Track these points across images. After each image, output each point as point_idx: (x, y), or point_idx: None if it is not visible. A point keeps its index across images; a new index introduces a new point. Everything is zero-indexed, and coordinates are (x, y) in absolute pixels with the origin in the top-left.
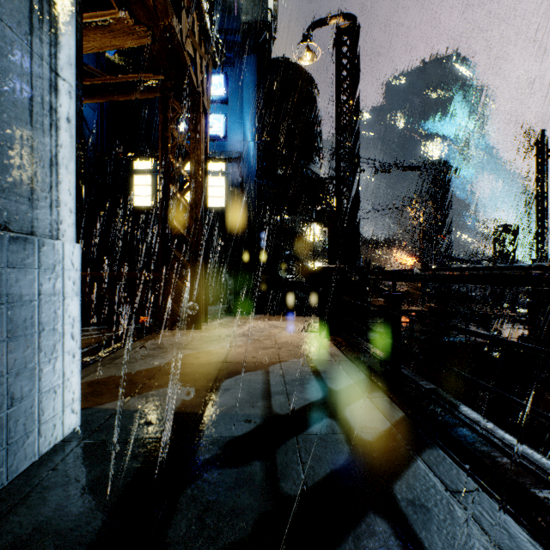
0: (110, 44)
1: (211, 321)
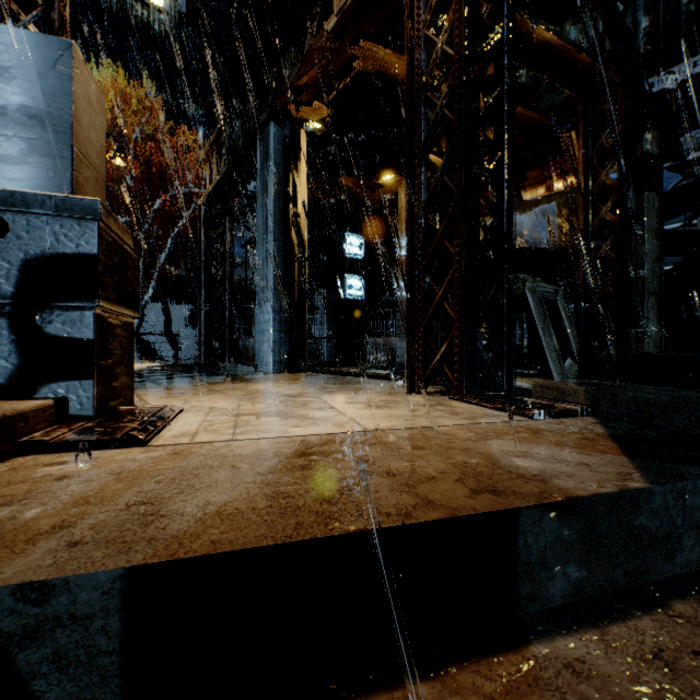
0: (400, 62)
1: (474, 401)
